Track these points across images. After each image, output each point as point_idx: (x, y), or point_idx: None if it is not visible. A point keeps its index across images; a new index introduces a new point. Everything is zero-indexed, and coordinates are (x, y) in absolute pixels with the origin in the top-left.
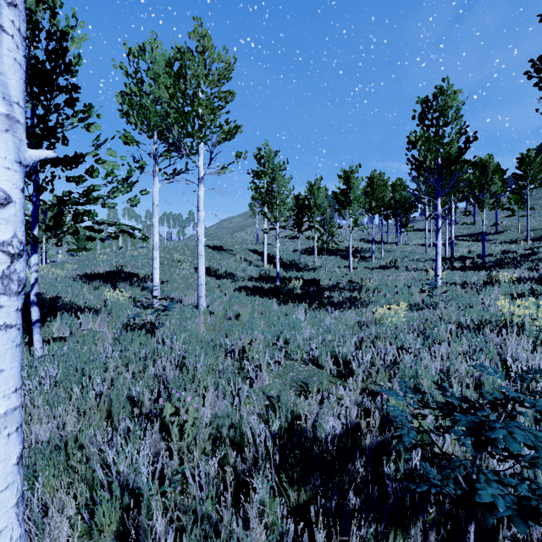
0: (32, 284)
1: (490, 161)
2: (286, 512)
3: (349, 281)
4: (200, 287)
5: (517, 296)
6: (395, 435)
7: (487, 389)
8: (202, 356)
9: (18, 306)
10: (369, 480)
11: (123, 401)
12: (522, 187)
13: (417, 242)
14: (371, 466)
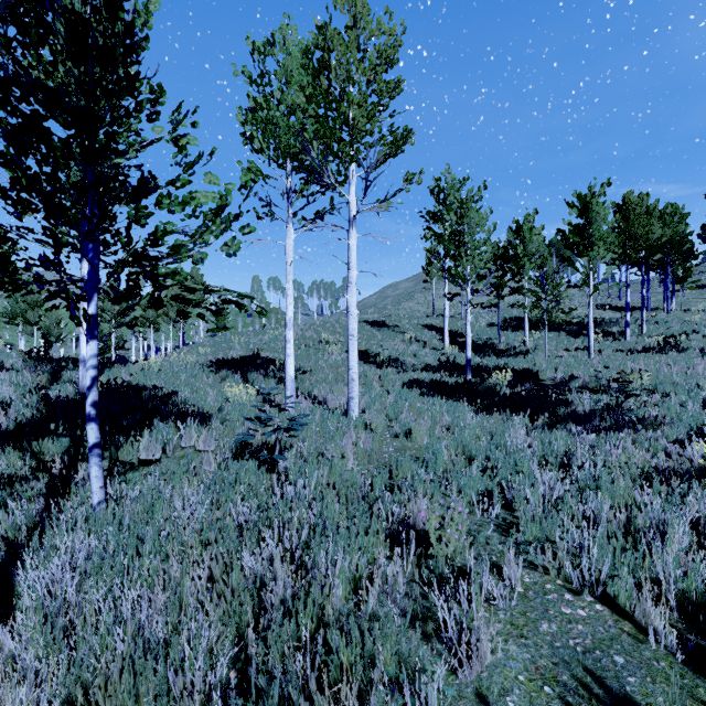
0: (88, 387)
1: None
2: None
3: (615, 380)
4: (350, 384)
5: None
6: None
7: None
8: (339, 557)
9: None
10: None
11: (158, 676)
12: None
13: (705, 307)
14: None
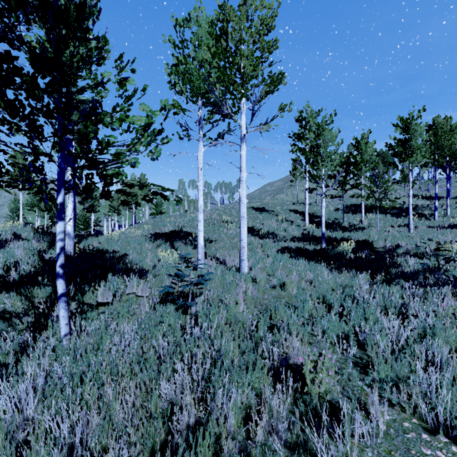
0: (57, 254)
1: None
2: None
3: (437, 249)
4: (242, 250)
5: None
6: None
7: None
8: (233, 394)
9: None
10: None
11: None
12: None
13: None
14: None
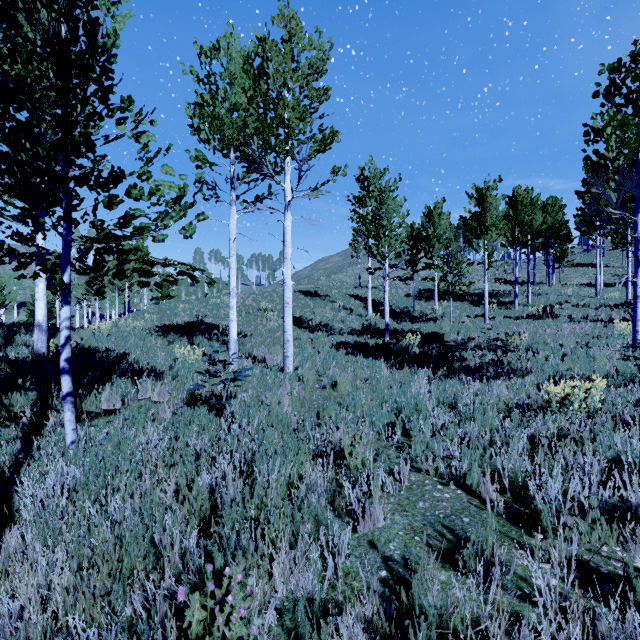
0: (62, 345)
1: None
2: None
3: (494, 339)
4: (286, 344)
5: None
6: None
7: None
8: (277, 466)
9: None
10: None
11: (144, 547)
12: None
13: (578, 282)
14: None
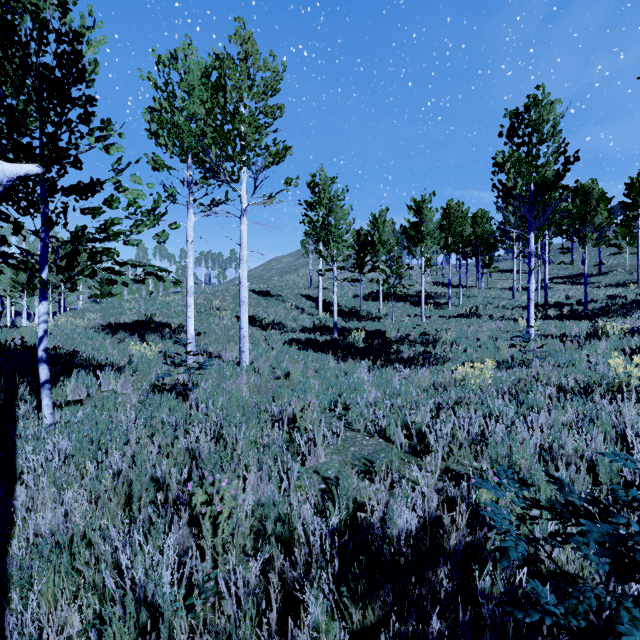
0: (40, 337)
1: (594, 187)
2: (348, 637)
3: (422, 333)
4: (242, 340)
5: (631, 352)
6: (497, 547)
7: (602, 473)
8: (244, 427)
9: None
10: (455, 593)
11: (145, 483)
12: (631, 219)
13: (502, 286)
14: (457, 575)
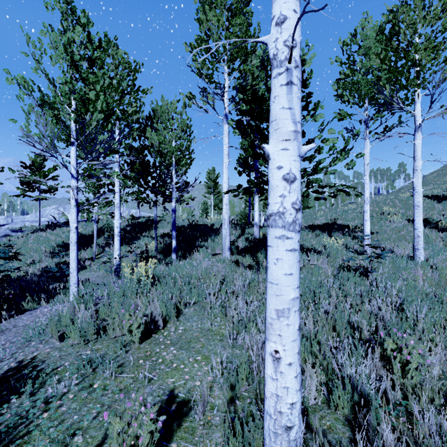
0: None
1: None
2: None
3: None
4: (416, 239)
5: None
6: None
7: None
8: (425, 308)
9: (298, 239)
10: None
11: (345, 323)
12: None
13: None
14: None
